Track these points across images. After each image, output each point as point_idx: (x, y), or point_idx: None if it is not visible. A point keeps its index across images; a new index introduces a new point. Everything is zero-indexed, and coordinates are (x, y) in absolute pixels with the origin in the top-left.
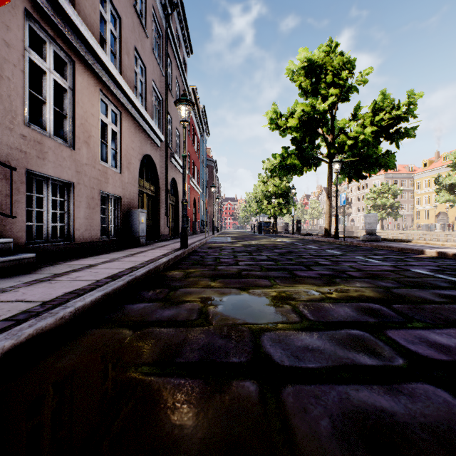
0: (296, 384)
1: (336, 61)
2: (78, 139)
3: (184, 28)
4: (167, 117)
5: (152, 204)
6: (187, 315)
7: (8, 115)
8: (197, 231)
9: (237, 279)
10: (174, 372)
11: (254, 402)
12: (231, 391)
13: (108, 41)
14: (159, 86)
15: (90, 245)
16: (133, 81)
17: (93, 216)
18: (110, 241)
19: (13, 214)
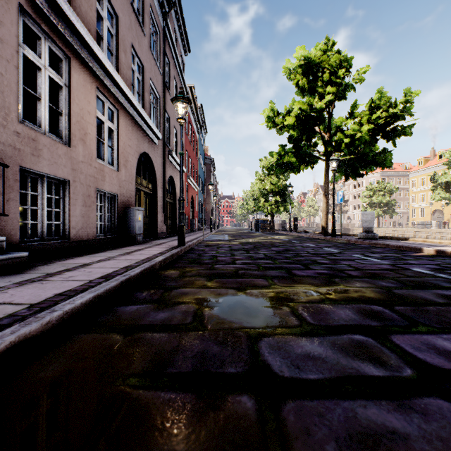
0: (297, 399)
1: (333, 59)
2: (74, 136)
3: (181, 27)
4: (164, 116)
5: (150, 202)
6: (182, 319)
7: (1, 112)
8: (195, 228)
9: (234, 279)
10: (164, 385)
11: (252, 422)
12: (227, 408)
13: (105, 38)
14: (156, 84)
15: (86, 243)
16: (130, 79)
17: (89, 214)
18: (106, 239)
19: (6, 212)
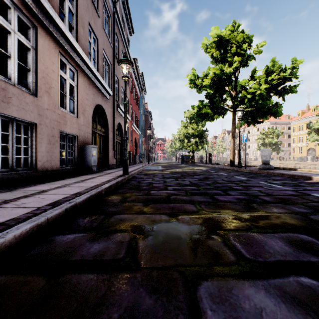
0: None
1: (239, 37)
2: (40, 89)
3: (127, 14)
4: (114, 78)
5: (103, 142)
6: (115, 252)
7: None
8: (137, 161)
9: (167, 204)
10: None
11: None
12: None
13: (67, 15)
14: (108, 54)
15: (50, 173)
16: (87, 48)
17: (53, 150)
18: (68, 170)
19: None
